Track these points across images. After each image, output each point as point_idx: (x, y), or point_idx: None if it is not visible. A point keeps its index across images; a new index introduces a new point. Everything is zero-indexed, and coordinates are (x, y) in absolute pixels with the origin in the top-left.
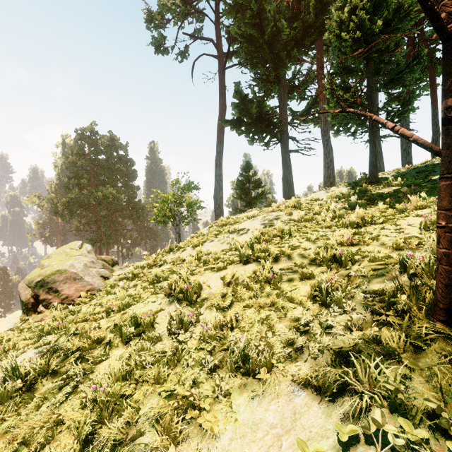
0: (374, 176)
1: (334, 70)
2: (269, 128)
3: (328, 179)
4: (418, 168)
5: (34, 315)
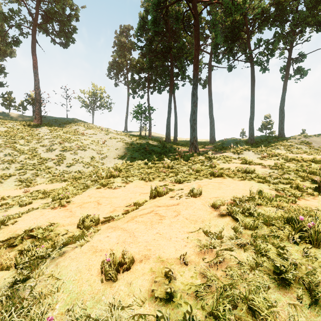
0: None
1: None
2: None
3: None
4: None
5: None
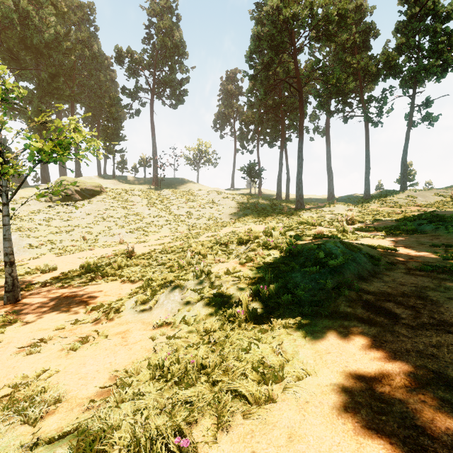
0: (115, 176)
1: (102, 136)
2: (41, 129)
3: (79, 170)
4: (118, 176)
5: (101, 194)
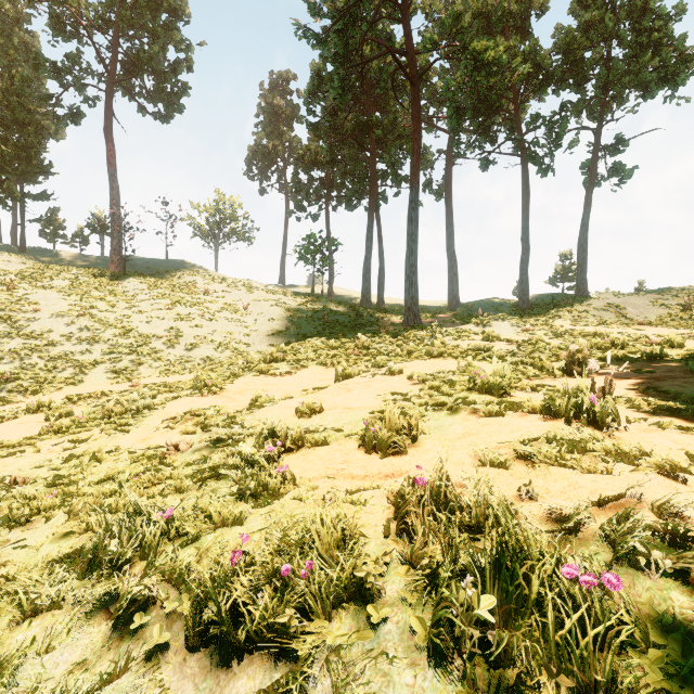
0: (25, 248)
1: None
2: None
3: None
4: (38, 250)
5: None
